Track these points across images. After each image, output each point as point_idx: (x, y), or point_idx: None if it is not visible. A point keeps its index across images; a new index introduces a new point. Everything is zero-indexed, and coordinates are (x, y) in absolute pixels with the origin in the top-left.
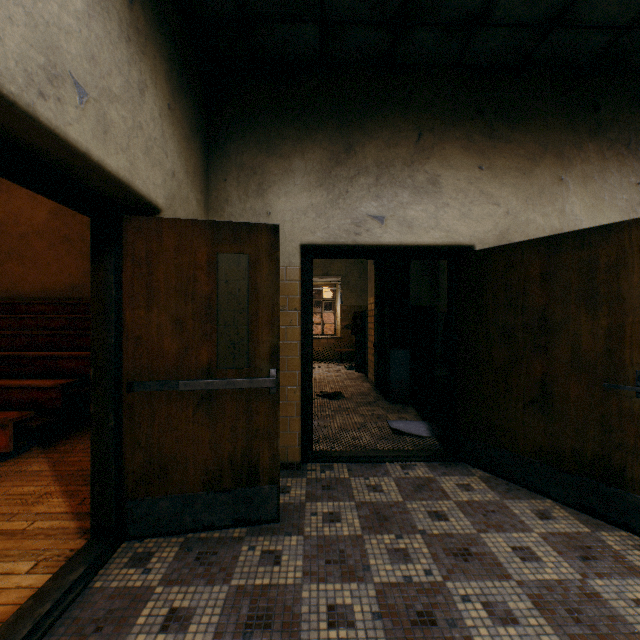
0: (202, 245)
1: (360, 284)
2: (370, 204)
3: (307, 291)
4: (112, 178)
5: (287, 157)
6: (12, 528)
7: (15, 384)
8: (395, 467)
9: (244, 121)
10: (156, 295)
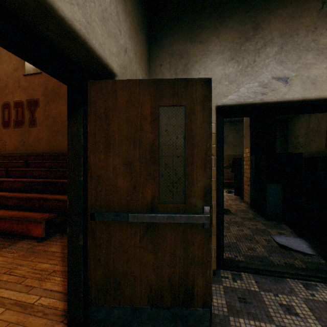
0: (146, 100)
1: (233, 142)
2: (275, 68)
3: (219, 141)
4: (67, 28)
5: (205, 42)
6: (27, 301)
7: (50, 197)
8: (297, 285)
9: (174, 21)
10: (111, 142)
